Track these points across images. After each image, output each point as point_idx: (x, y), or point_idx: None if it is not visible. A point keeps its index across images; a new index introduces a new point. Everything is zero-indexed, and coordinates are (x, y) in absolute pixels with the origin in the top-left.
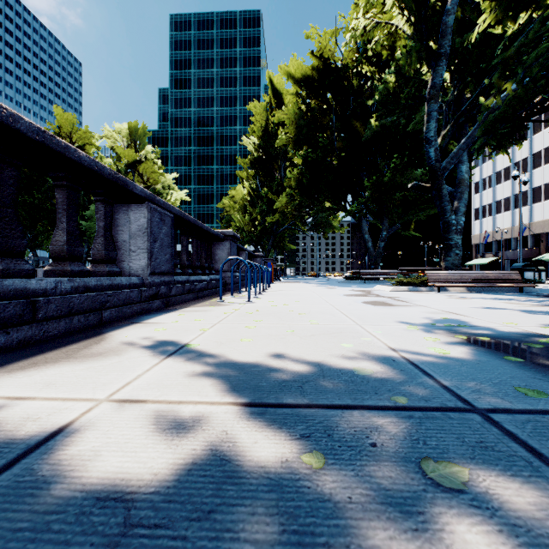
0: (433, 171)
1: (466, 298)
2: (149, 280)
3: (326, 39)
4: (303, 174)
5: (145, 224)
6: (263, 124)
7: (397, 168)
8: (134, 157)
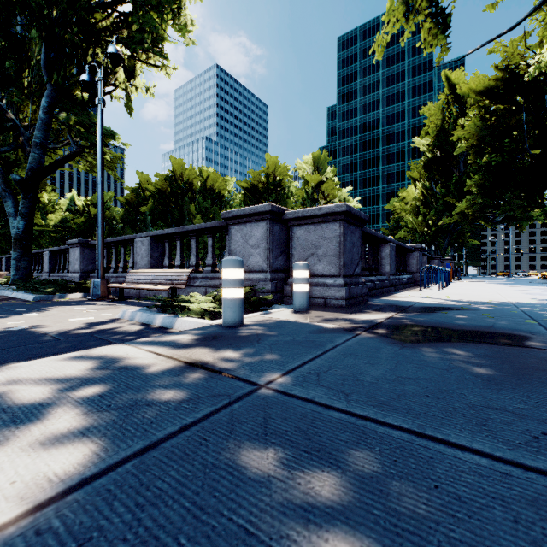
0: None
1: None
2: (390, 278)
3: (513, 45)
4: (485, 179)
5: (388, 252)
6: (438, 124)
7: None
8: (318, 180)
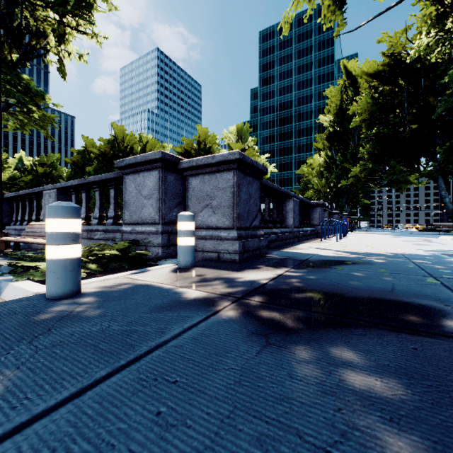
0: None
1: None
2: (293, 230)
3: (396, 36)
4: (374, 148)
5: (292, 207)
6: (338, 104)
7: None
8: (241, 148)
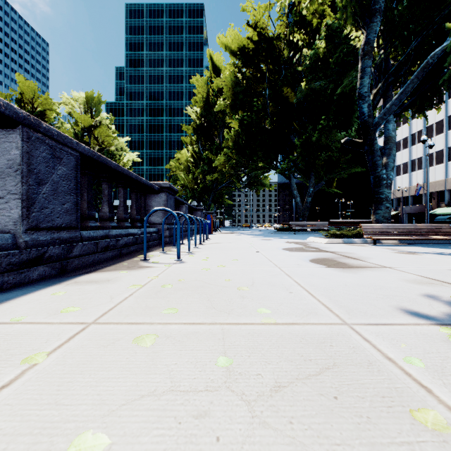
0: (366, 126)
1: (414, 252)
2: (25, 239)
3: (260, 12)
4: (239, 135)
5: (17, 157)
6: (204, 96)
7: (324, 130)
8: (89, 122)
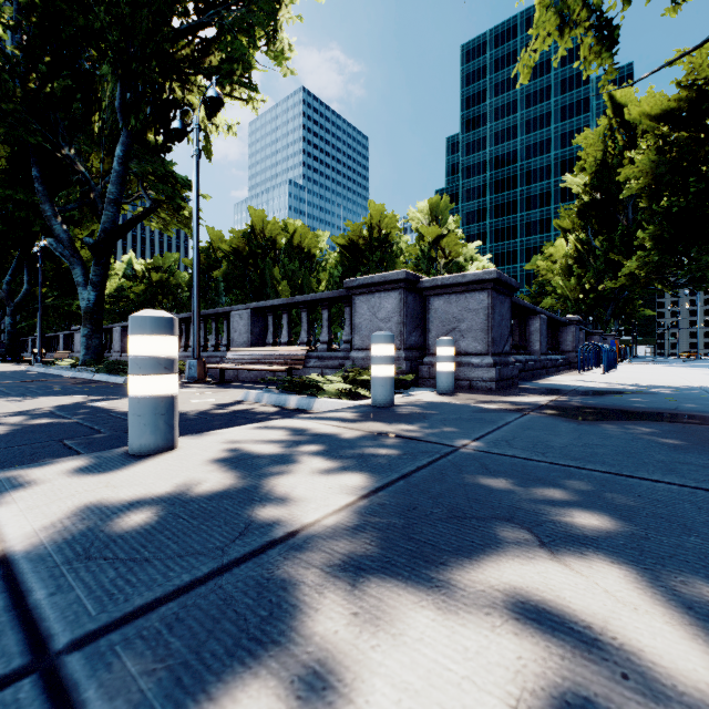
0: None
1: None
2: (540, 358)
3: (702, 53)
4: (663, 230)
5: (538, 327)
6: (598, 158)
7: None
8: (437, 234)
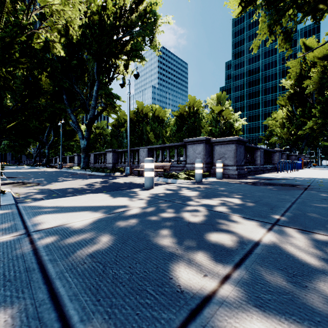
0: None
1: None
2: (260, 166)
3: None
4: (324, 108)
5: (259, 154)
6: (297, 72)
7: None
8: (220, 109)
